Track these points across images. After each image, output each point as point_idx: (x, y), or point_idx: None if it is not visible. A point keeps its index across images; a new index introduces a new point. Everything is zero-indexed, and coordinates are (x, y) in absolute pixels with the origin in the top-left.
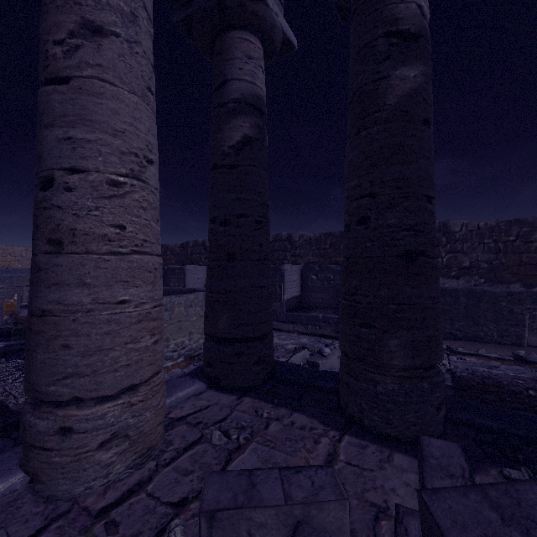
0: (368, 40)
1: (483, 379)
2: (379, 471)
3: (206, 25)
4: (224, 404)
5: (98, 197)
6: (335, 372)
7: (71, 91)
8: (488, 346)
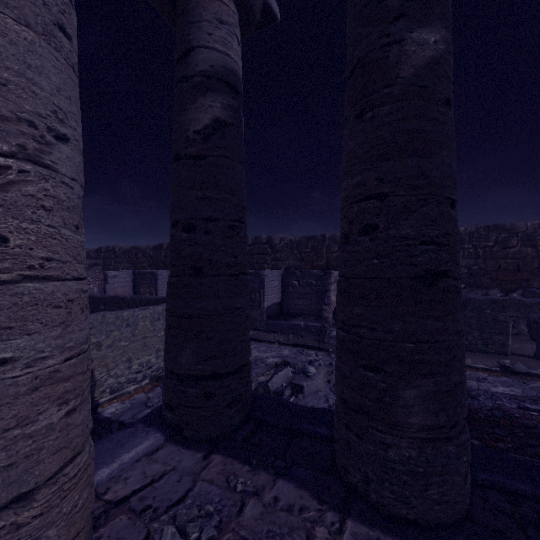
0: None
1: (492, 411)
2: None
3: None
4: (185, 468)
5: None
6: (325, 409)
7: None
8: (473, 355)
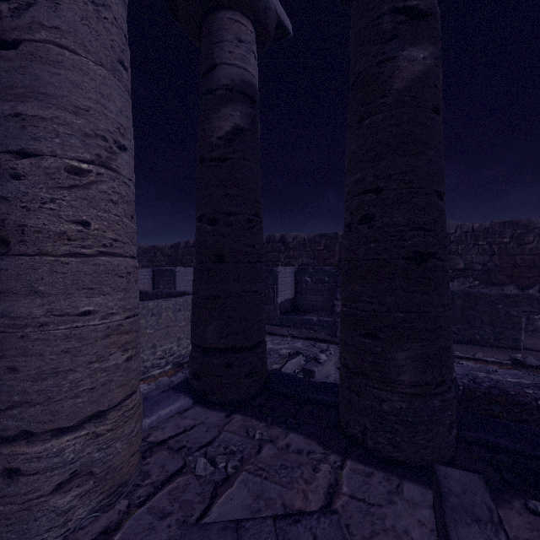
0: (372, 18)
1: (489, 389)
2: (388, 506)
3: (193, 4)
4: (211, 423)
5: (54, 187)
6: (333, 383)
7: (21, 58)
8: (485, 349)
